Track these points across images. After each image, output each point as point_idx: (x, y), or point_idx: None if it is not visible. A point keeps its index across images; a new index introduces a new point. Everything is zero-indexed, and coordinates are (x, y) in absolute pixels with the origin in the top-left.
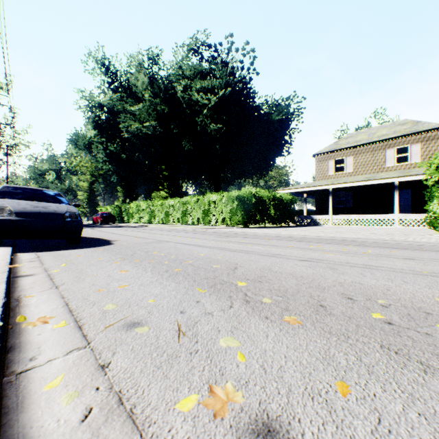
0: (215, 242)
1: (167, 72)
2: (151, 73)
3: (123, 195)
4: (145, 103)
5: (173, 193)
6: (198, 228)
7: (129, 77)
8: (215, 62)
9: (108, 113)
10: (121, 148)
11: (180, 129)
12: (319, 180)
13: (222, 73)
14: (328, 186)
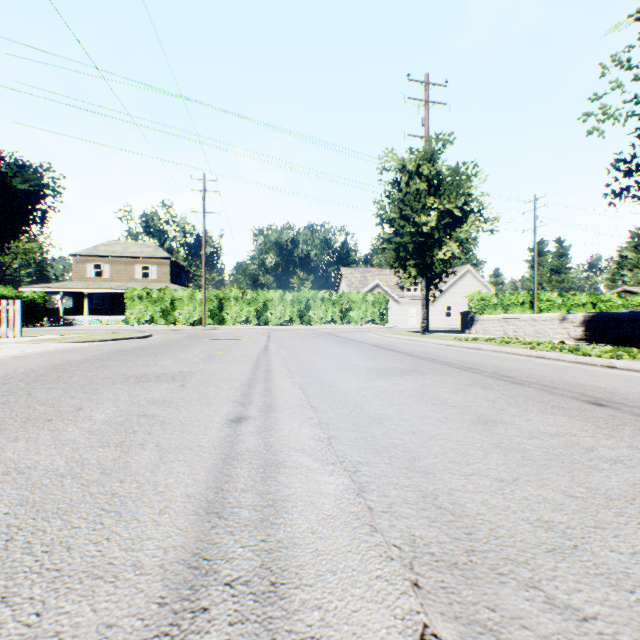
0: None
1: None
2: None
3: None
4: None
5: None
6: None
7: None
8: None
9: None
10: None
11: None
12: (78, 281)
13: None
14: (84, 289)
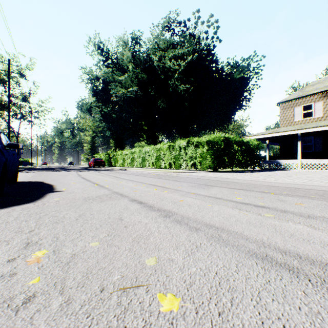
0: (192, 200)
1: (146, 48)
2: (133, 49)
3: (114, 146)
4: (129, 73)
5: (151, 143)
6: (169, 172)
7: (119, 56)
8: (184, 35)
9: (103, 83)
10: (113, 110)
11: (155, 92)
12: (284, 127)
13: (190, 42)
14: (297, 131)
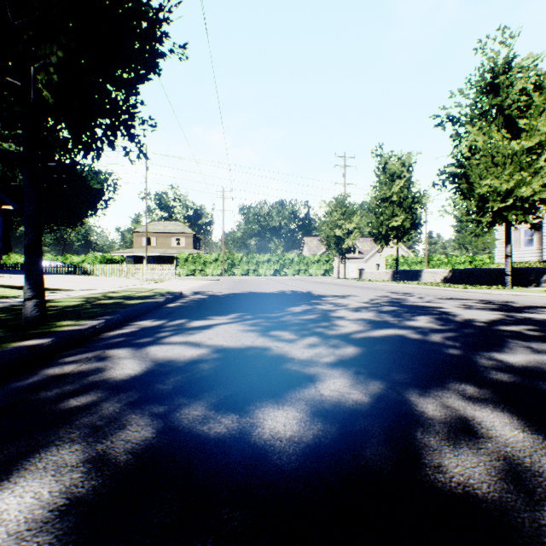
0: None
1: None
2: None
3: None
4: None
5: None
6: None
7: None
8: None
9: None
10: None
11: None
12: (137, 248)
13: None
14: (144, 254)
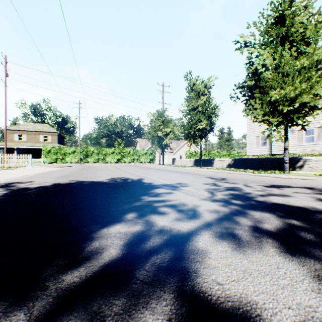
0: None
1: None
2: None
3: None
4: None
5: None
6: None
7: None
8: None
9: None
10: None
11: None
12: (9, 142)
13: None
14: (15, 146)
